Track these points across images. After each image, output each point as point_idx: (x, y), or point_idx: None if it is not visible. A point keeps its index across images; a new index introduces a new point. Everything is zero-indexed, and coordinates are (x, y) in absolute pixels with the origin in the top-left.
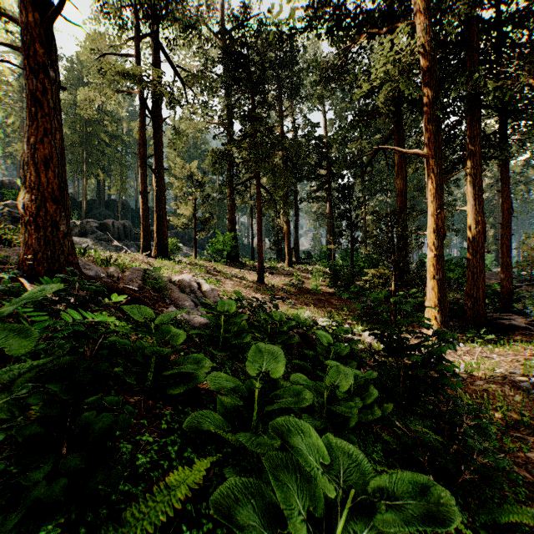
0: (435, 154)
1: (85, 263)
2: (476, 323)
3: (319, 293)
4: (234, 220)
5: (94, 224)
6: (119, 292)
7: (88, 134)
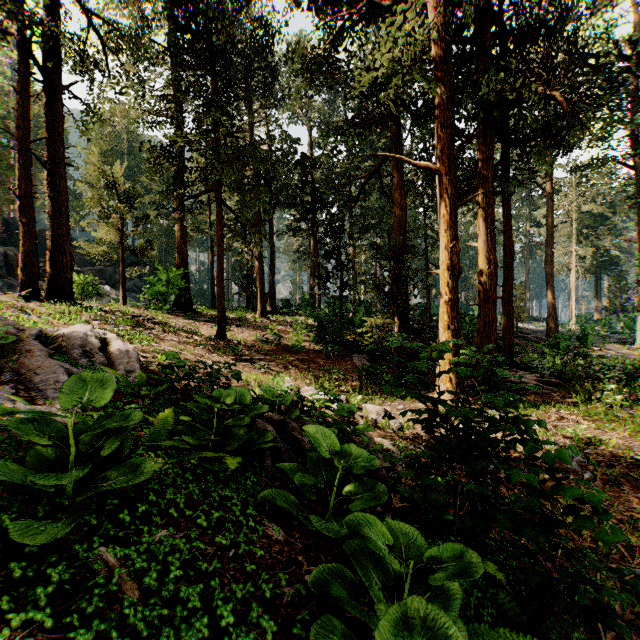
0: (449, 170)
1: None
2: None
3: (302, 351)
4: (186, 253)
5: None
6: None
7: None
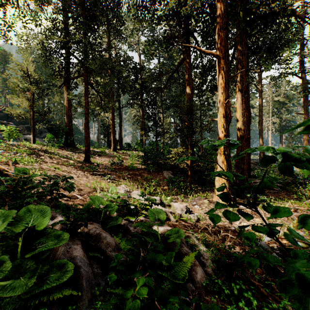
0: (224, 55)
1: None
2: None
3: (135, 169)
4: (70, 115)
5: None
6: None
7: None
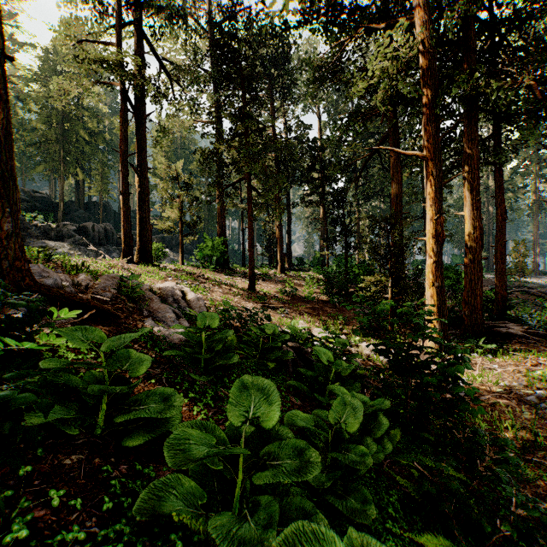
0: (434, 156)
1: (43, 269)
2: (473, 331)
3: (313, 301)
4: (224, 224)
5: (72, 227)
6: (83, 304)
7: (66, 131)
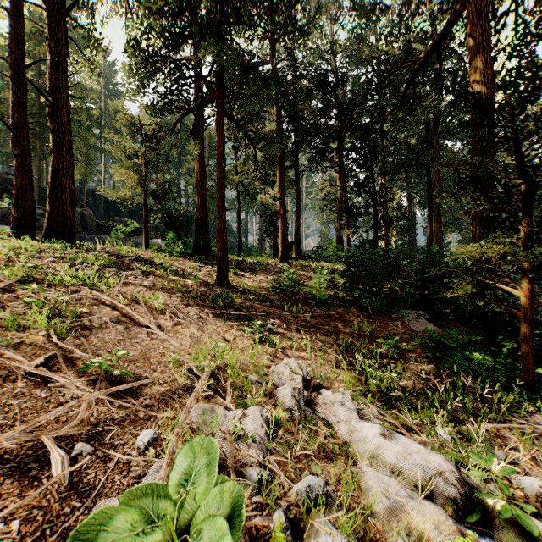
0: None
1: None
2: None
3: (327, 302)
4: (204, 195)
5: (38, 210)
6: None
7: (43, 104)
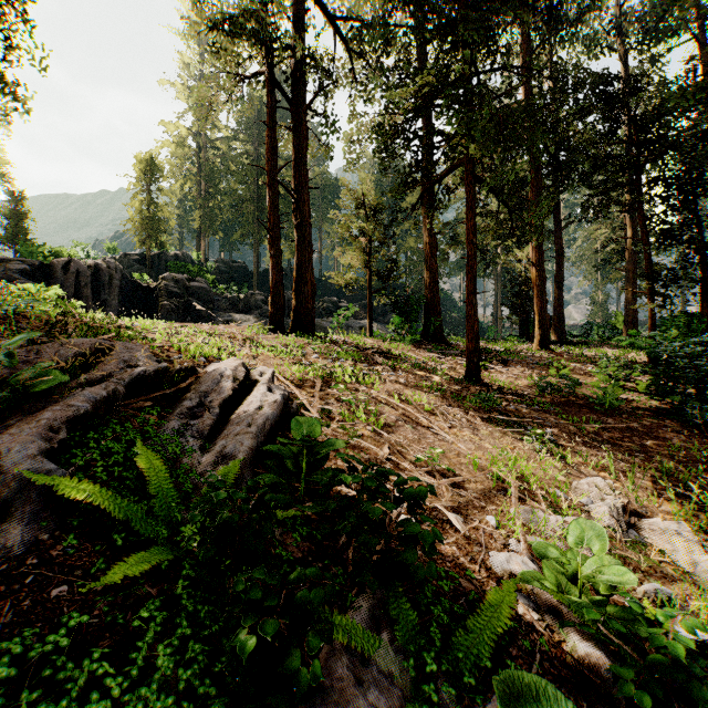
0: None
1: None
2: None
3: (622, 409)
4: (435, 269)
5: (260, 296)
6: None
7: (261, 187)
